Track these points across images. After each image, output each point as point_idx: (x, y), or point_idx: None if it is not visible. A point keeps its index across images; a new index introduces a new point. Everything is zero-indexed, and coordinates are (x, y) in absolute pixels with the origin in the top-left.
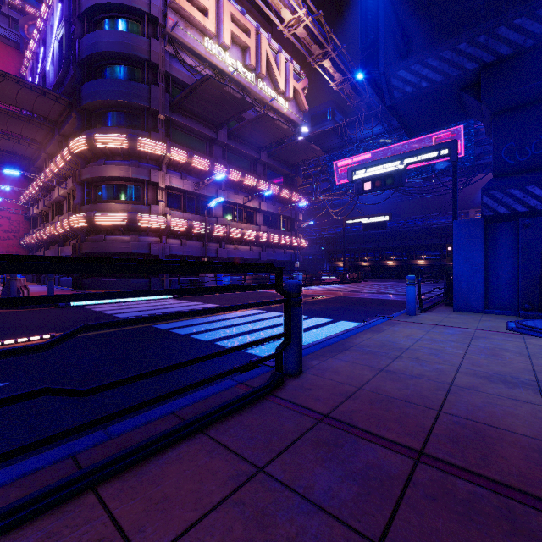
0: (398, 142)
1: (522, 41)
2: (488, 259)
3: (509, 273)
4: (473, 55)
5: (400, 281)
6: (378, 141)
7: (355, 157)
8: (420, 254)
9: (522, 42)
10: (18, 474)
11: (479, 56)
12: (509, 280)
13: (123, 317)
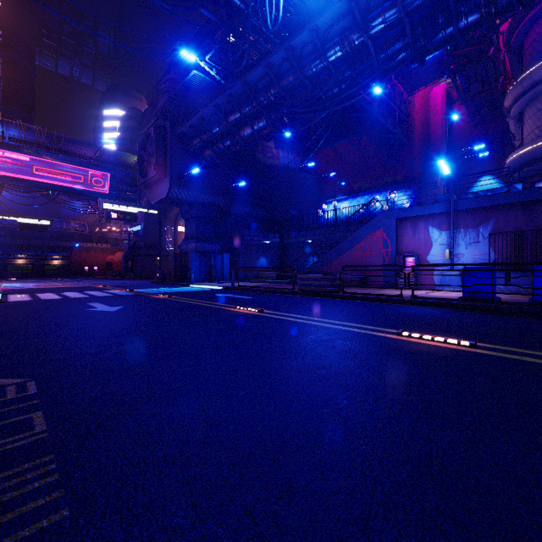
0: (61, 162)
1: (205, 201)
2: (199, 265)
3: (204, 269)
4: (195, 197)
5: (30, 279)
6: (40, 151)
7: (8, 152)
8: (20, 253)
9: (205, 201)
10: (253, 288)
11: (196, 198)
12: (204, 272)
13: (114, 295)
